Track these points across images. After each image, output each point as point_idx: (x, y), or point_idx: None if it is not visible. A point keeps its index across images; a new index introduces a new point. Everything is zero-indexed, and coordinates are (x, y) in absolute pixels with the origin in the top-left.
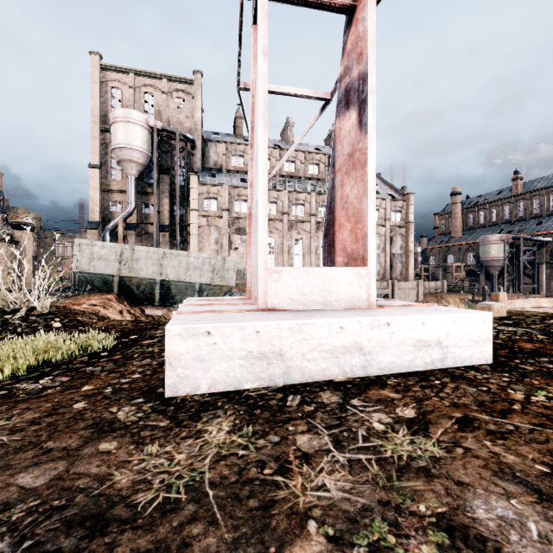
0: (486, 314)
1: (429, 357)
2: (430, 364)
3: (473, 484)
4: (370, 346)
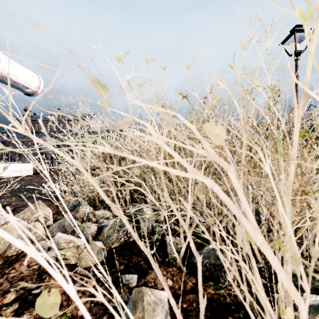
0: (31, 164)
1: (17, 173)
2: (18, 175)
3: (25, 178)
4: (2, 171)
